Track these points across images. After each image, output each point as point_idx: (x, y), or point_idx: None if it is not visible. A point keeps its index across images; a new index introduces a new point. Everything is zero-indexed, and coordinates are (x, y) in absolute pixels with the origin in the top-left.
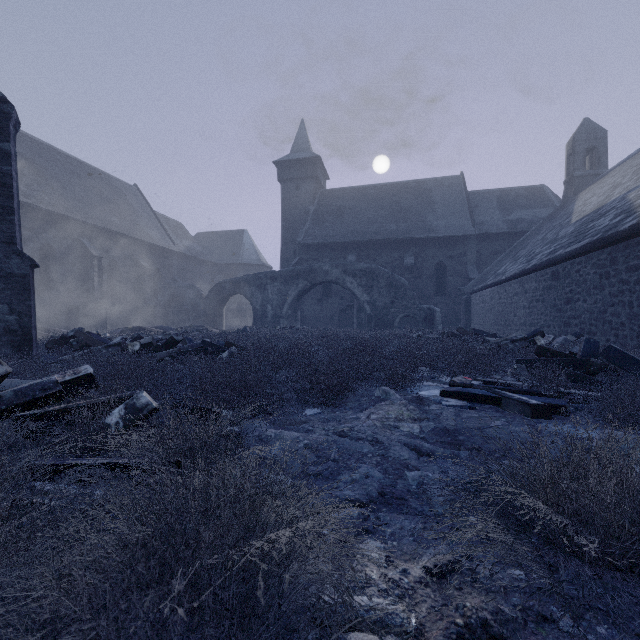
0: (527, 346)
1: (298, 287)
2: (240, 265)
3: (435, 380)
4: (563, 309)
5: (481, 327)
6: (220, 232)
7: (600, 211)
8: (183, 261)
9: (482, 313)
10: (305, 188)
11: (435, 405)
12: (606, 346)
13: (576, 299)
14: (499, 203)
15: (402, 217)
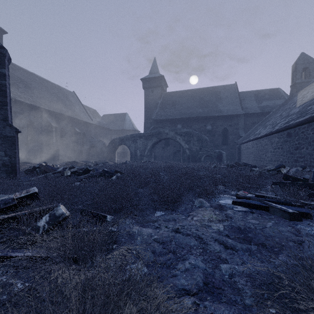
0: (276, 173)
1: (152, 141)
2: (124, 130)
3: (227, 193)
4: (294, 153)
5: (246, 161)
6: (114, 114)
7: None
8: (96, 128)
9: (247, 154)
10: (156, 92)
11: (230, 210)
12: None
13: (302, 147)
14: (255, 97)
15: (205, 105)
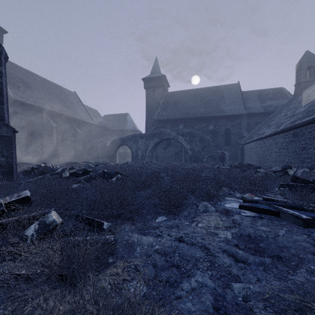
0: (282, 175)
1: (154, 141)
2: (125, 130)
3: (232, 195)
4: (300, 153)
5: (250, 162)
6: (116, 114)
7: None
8: (97, 129)
9: (250, 155)
10: (157, 91)
11: (237, 215)
12: None
13: (309, 148)
14: (258, 97)
15: (207, 105)
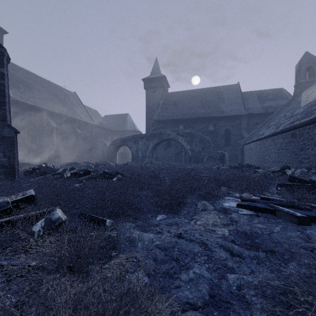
0: (281, 175)
1: (154, 142)
2: (125, 131)
3: (231, 195)
4: (298, 154)
5: (249, 162)
6: (116, 115)
7: None
8: (97, 129)
9: (250, 155)
10: (158, 92)
11: (234, 213)
12: None
13: (307, 148)
14: (258, 98)
15: (207, 106)
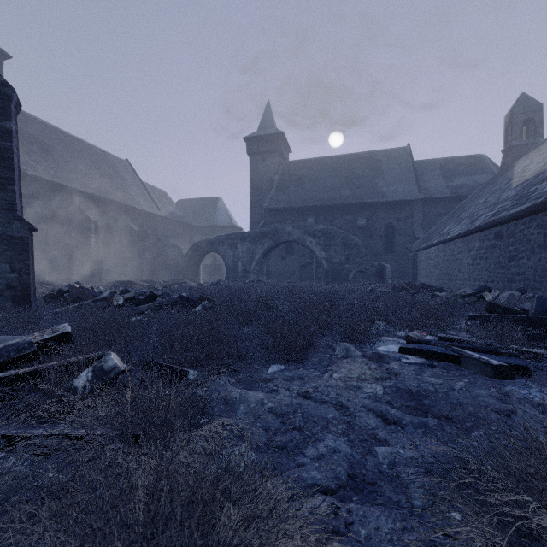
0: (475, 301)
1: (264, 246)
2: (215, 227)
3: (391, 334)
4: (507, 266)
5: (427, 281)
6: (198, 199)
7: (541, 176)
8: (167, 224)
9: (428, 269)
10: (270, 160)
11: (395, 362)
12: None
13: (520, 257)
14: (442, 171)
15: (355, 184)
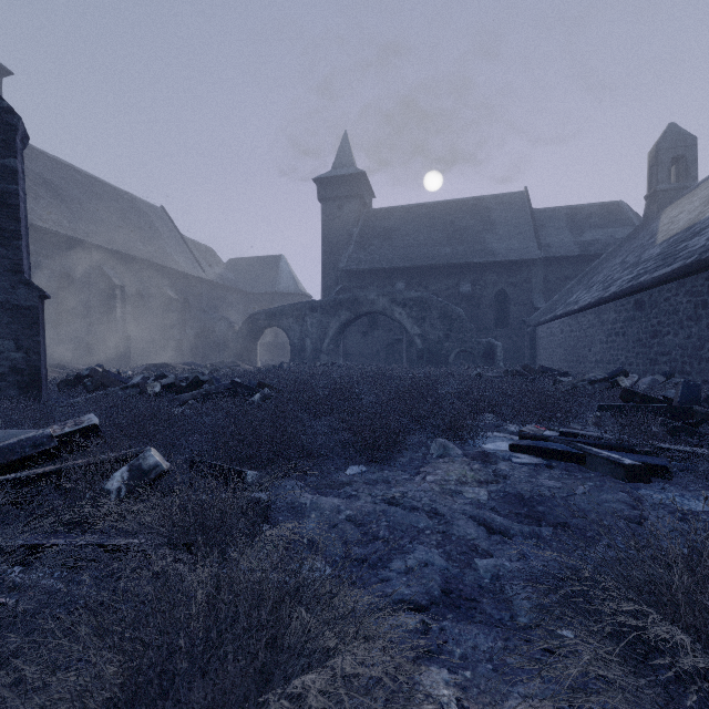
0: (608, 388)
1: (340, 319)
2: (276, 294)
3: (501, 429)
4: (649, 344)
5: (549, 364)
6: (254, 258)
7: (693, 229)
8: (214, 290)
9: (550, 348)
10: (348, 208)
11: (504, 462)
12: (704, 388)
13: (665, 332)
14: (569, 222)
15: (458, 239)
